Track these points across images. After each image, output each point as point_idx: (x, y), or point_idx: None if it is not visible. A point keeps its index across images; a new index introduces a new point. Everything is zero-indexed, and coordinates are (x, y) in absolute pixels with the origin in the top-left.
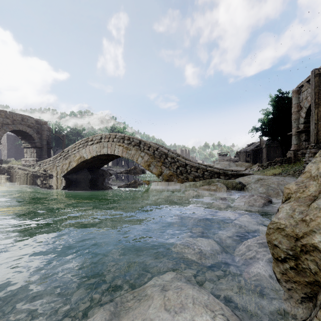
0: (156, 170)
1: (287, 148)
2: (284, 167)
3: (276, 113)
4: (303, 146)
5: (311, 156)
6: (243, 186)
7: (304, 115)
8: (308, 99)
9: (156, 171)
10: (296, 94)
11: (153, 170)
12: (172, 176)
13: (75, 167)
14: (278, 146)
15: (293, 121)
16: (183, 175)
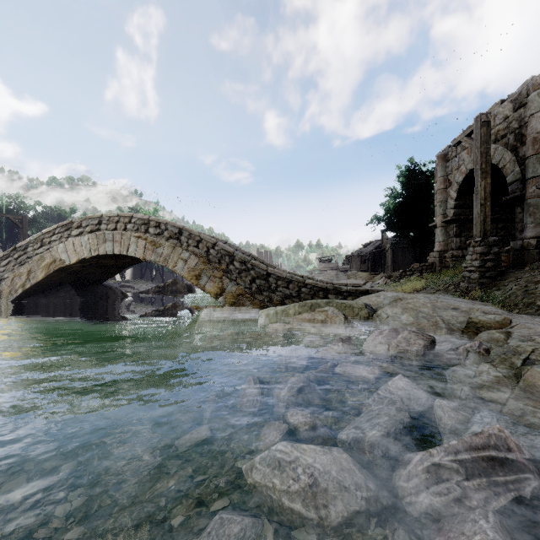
0: (212, 285)
1: (422, 249)
2: (428, 278)
3: (407, 194)
4: (453, 244)
5: (475, 259)
6: (371, 312)
7: (455, 194)
8: (461, 168)
9: (212, 288)
10: (443, 161)
11: (206, 285)
12: (243, 296)
13: (43, 281)
14: (409, 247)
15: (437, 204)
16: (263, 295)
